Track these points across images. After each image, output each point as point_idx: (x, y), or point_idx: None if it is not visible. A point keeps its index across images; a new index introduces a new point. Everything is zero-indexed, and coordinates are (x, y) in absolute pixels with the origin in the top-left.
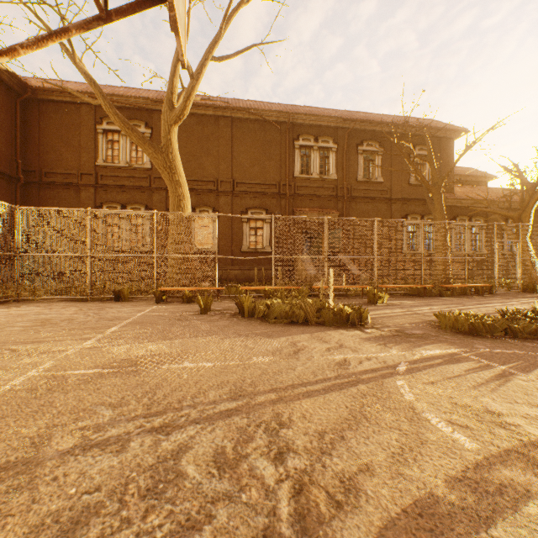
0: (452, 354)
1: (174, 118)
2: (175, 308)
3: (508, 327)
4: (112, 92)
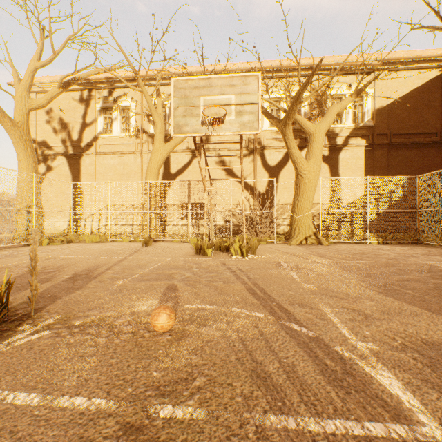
0: (389, 406)
1: None
2: None
3: None
4: None
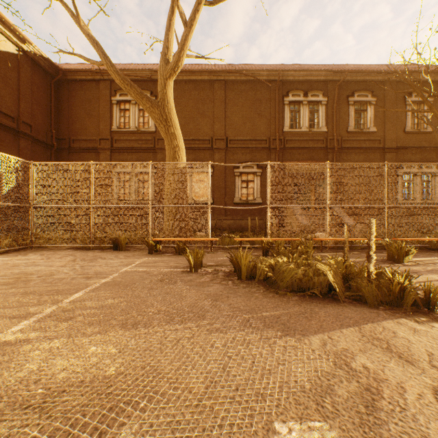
0: None
1: (169, 71)
2: (164, 262)
3: None
4: (123, 67)
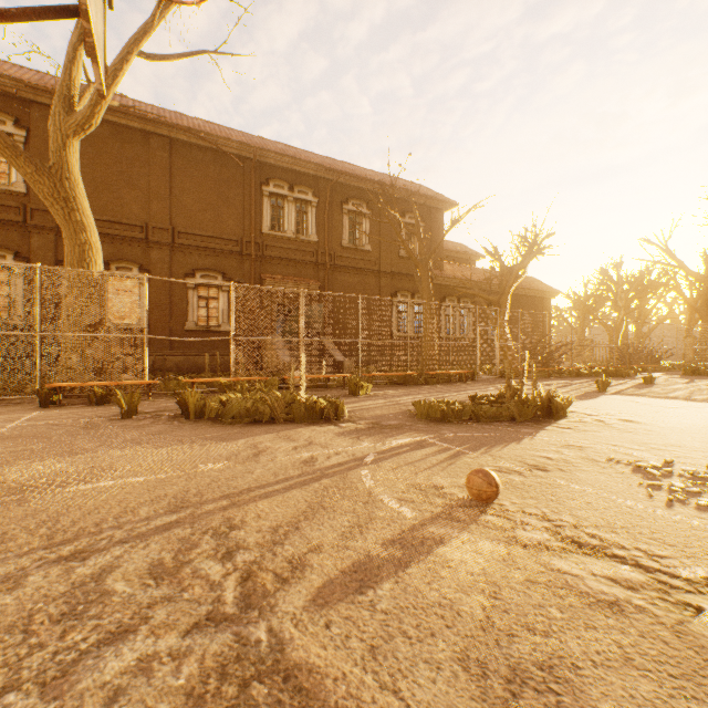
0: (420, 441)
1: (73, 127)
2: (77, 413)
3: (473, 412)
4: None
